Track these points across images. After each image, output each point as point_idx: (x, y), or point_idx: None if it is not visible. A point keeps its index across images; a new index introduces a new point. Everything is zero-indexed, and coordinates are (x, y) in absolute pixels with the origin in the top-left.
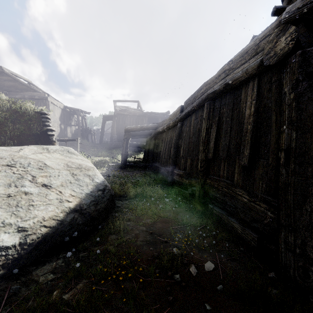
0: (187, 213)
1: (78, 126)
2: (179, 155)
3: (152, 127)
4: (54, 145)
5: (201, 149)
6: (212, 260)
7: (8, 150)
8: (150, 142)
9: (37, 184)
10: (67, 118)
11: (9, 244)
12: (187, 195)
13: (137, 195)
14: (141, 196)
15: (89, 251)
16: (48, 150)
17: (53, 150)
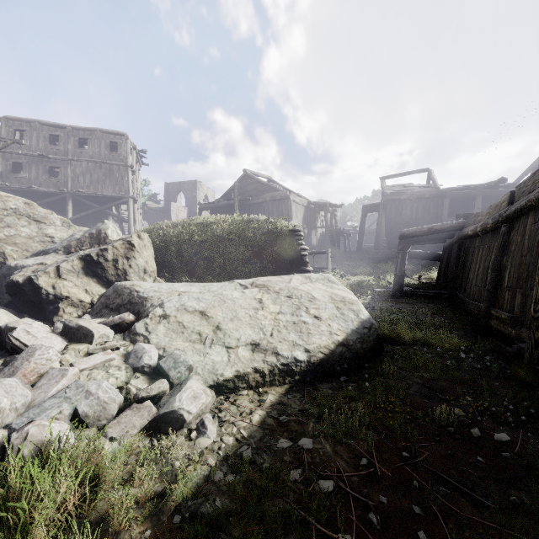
0: (498, 381)
1: (326, 229)
2: (502, 284)
3: (452, 227)
4: (307, 266)
5: (537, 280)
6: (512, 436)
7: (282, 282)
8: (450, 251)
9: (310, 315)
10: (311, 218)
11: (301, 359)
12: (510, 356)
13: (416, 342)
14: (421, 344)
15: (357, 384)
16: (310, 280)
17: (315, 279)
